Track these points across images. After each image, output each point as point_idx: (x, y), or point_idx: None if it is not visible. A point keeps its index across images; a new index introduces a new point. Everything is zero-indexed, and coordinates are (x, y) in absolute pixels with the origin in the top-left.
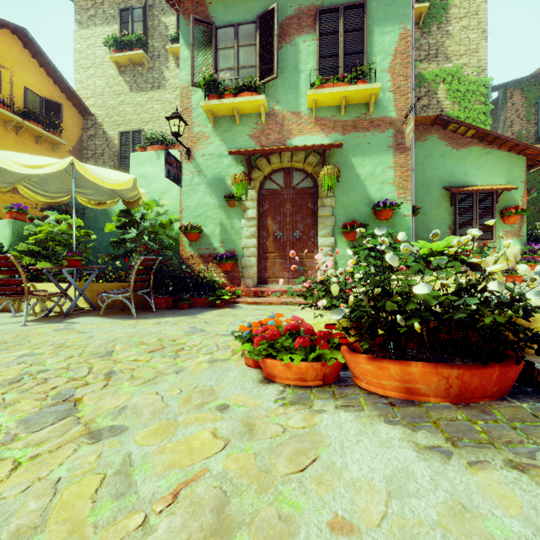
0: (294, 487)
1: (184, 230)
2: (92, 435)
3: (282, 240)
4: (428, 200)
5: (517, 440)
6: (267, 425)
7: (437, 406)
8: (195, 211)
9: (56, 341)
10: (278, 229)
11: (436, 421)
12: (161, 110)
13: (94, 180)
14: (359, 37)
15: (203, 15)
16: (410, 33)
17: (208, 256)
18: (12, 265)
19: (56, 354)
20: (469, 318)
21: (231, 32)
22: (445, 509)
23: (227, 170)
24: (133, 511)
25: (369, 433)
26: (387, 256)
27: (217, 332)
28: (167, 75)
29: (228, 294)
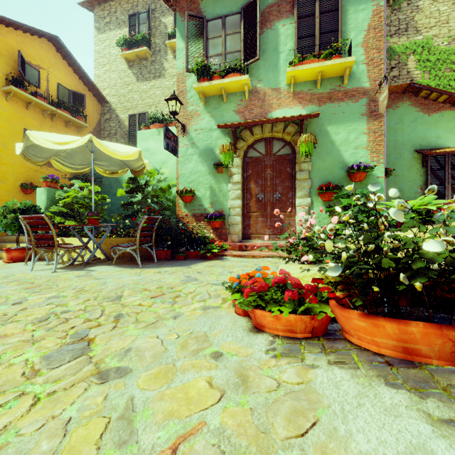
0: None
1: (180, 194)
2: (101, 375)
3: (263, 201)
4: (399, 162)
5: None
6: (260, 378)
7: (442, 369)
8: (189, 177)
9: (77, 285)
10: (260, 191)
11: (446, 388)
12: (161, 95)
13: (108, 153)
14: (333, 17)
15: (196, 11)
16: (383, 8)
17: (200, 215)
18: (45, 223)
19: (77, 297)
20: None
21: (219, 23)
22: None
23: (216, 142)
24: None
25: (370, 396)
26: (391, 212)
27: (208, 281)
28: (166, 66)
29: (217, 248)
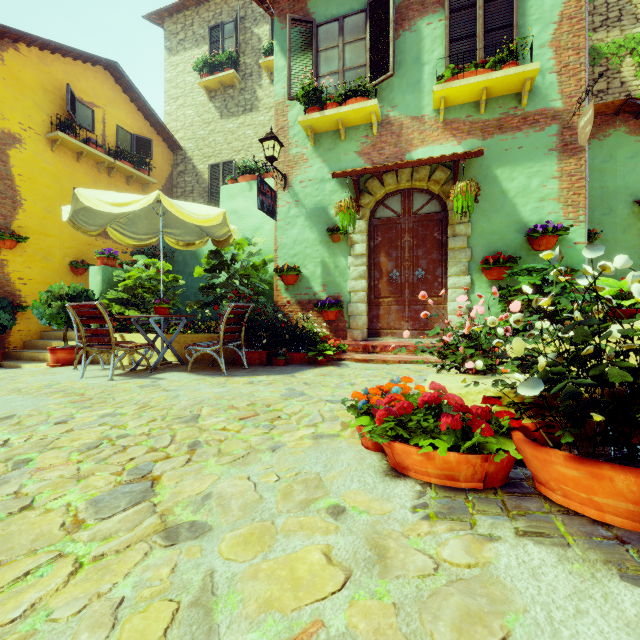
0: None
1: (279, 272)
2: (167, 534)
3: (399, 282)
4: (609, 221)
5: None
6: (406, 552)
7: None
8: (292, 249)
9: (140, 399)
10: (394, 267)
11: None
12: (254, 136)
13: (181, 217)
14: (505, 6)
15: (302, 13)
16: None
17: (308, 302)
18: (99, 313)
19: (139, 416)
20: None
21: (335, 28)
22: None
23: (330, 198)
24: None
25: (595, 597)
26: (634, 290)
27: (320, 397)
28: (260, 94)
29: (331, 349)
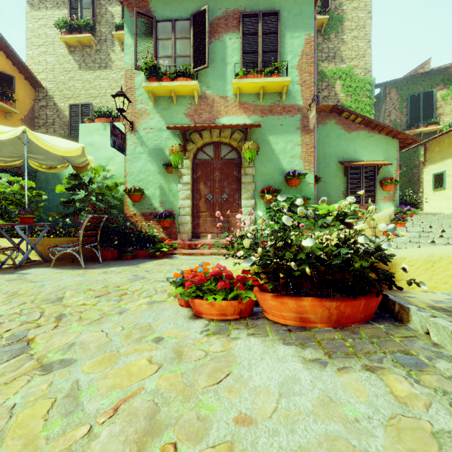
0: (211, 395)
1: (128, 192)
2: (44, 368)
3: (212, 202)
4: (327, 171)
5: (373, 351)
6: (193, 351)
7: (322, 330)
8: (138, 176)
9: (9, 290)
10: (209, 192)
11: (320, 341)
12: (108, 88)
13: (46, 148)
14: (274, 39)
15: (145, 9)
16: (313, 39)
17: (149, 214)
18: None
19: (10, 302)
20: (345, 264)
21: (169, 26)
22: (317, 401)
23: (166, 142)
24: (80, 424)
25: (270, 352)
26: (284, 218)
27: (156, 279)
28: (113, 57)
29: (166, 247)
